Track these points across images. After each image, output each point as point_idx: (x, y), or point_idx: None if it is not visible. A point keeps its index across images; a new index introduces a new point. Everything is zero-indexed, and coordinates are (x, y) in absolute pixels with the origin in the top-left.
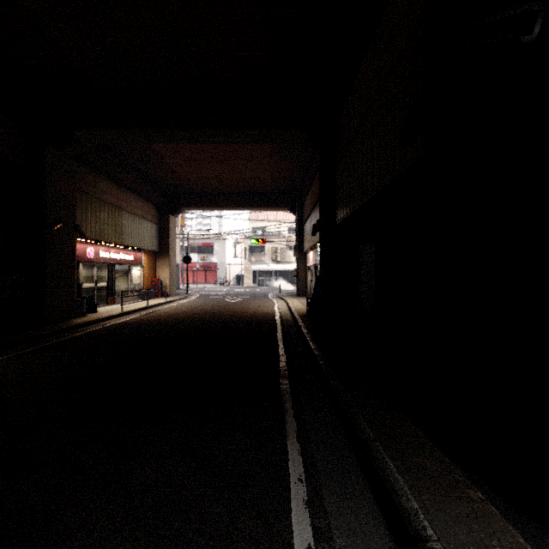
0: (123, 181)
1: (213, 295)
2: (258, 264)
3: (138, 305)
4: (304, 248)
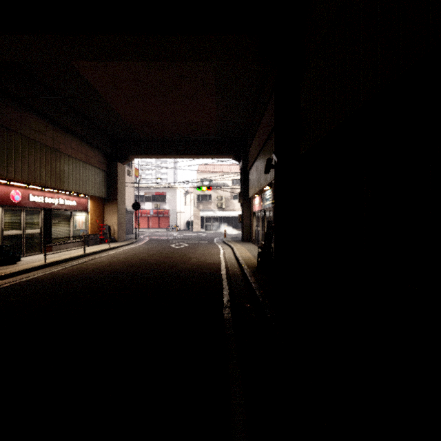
0: (59, 121)
1: (161, 240)
2: (205, 211)
3: (74, 253)
4: (249, 194)
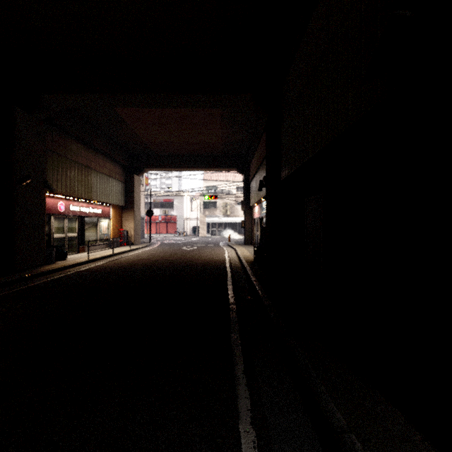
0: (91, 144)
1: (172, 243)
2: (211, 217)
3: (105, 253)
4: (251, 203)
